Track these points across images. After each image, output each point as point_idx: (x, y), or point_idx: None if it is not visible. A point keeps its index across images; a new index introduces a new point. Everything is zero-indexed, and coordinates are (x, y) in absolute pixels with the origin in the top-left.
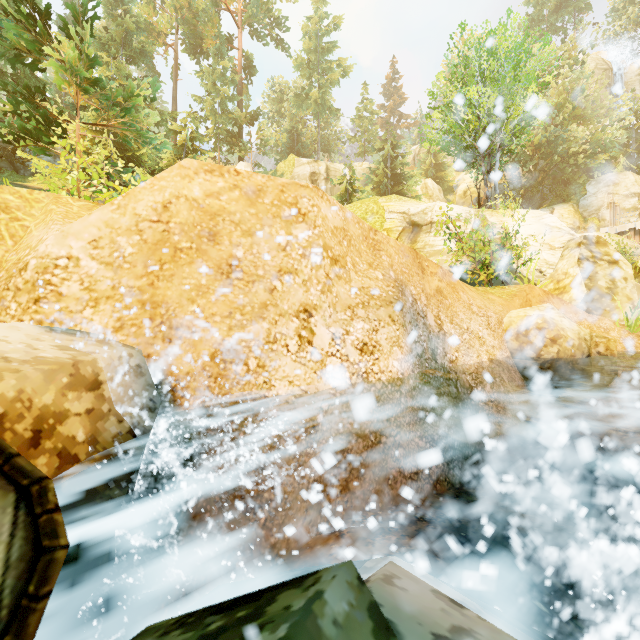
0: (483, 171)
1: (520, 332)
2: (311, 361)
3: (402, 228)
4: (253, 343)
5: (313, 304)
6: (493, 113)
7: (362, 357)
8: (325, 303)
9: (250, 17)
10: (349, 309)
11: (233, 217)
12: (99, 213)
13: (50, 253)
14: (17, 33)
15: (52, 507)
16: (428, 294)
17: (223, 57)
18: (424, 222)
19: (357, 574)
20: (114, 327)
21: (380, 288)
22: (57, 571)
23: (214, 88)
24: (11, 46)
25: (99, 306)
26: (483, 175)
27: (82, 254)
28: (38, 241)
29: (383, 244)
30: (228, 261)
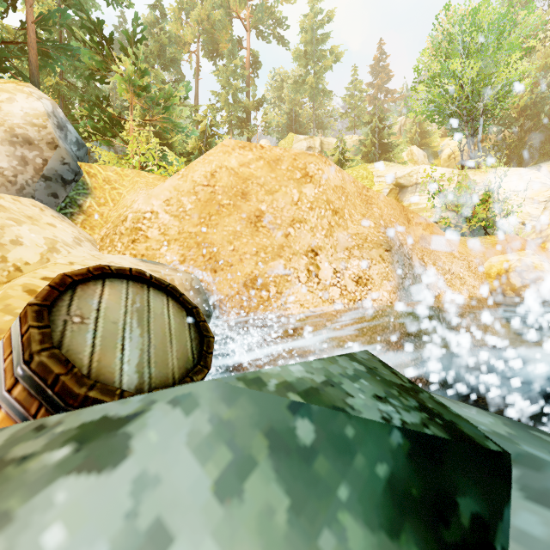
0: (466, 135)
1: (500, 275)
2: (317, 289)
3: (389, 190)
4: (273, 275)
5: (318, 246)
6: (476, 81)
7: (357, 288)
8: (328, 245)
9: (256, 21)
10: (347, 250)
11: (259, 180)
12: (170, 181)
13: (141, 209)
14: (91, 57)
15: (203, 320)
16: (413, 240)
17: (234, 57)
18: (409, 183)
19: (371, 353)
20: (179, 260)
21: (372, 234)
22: (212, 345)
23: (227, 83)
24: (87, 67)
25: (170, 246)
26: (466, 139)
27: (160, 210)
28: (132, 202)
29: (374, 199)
30: (255, 213)
